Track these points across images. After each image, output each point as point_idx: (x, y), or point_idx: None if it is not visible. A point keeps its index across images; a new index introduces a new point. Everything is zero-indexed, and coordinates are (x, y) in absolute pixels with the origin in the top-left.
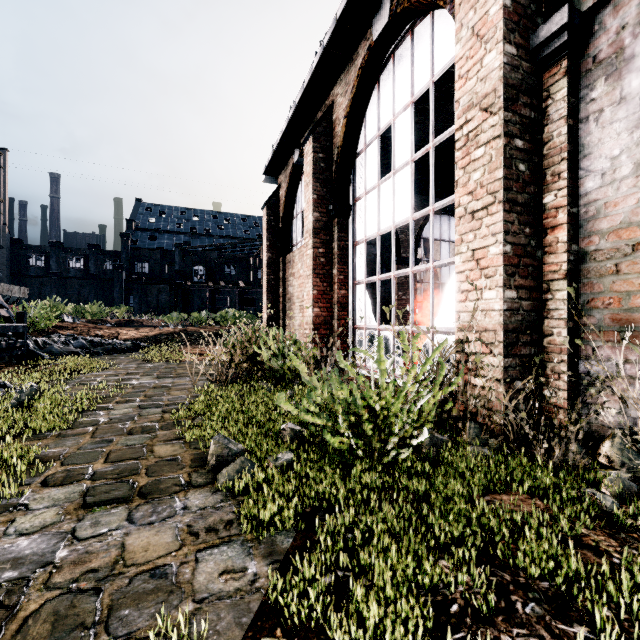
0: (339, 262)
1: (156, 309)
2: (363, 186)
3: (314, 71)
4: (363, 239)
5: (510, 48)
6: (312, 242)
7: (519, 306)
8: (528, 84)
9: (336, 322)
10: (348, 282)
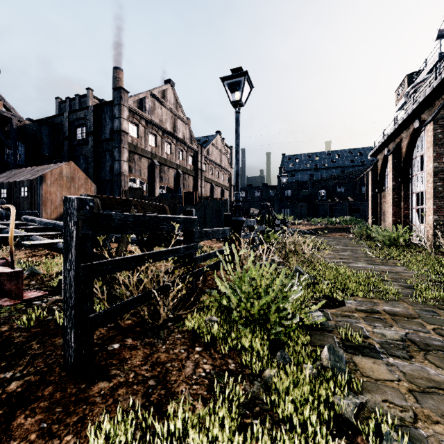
0: (404, 200)
1: (300, 216)
2: (414, 172)
3: (391, 133)
4: (414, 192)
5: (435, 164)
6: (391, 193)
7: (438, 219)
8: (442, 170)
9: (402, 223)
10: (409, 207)
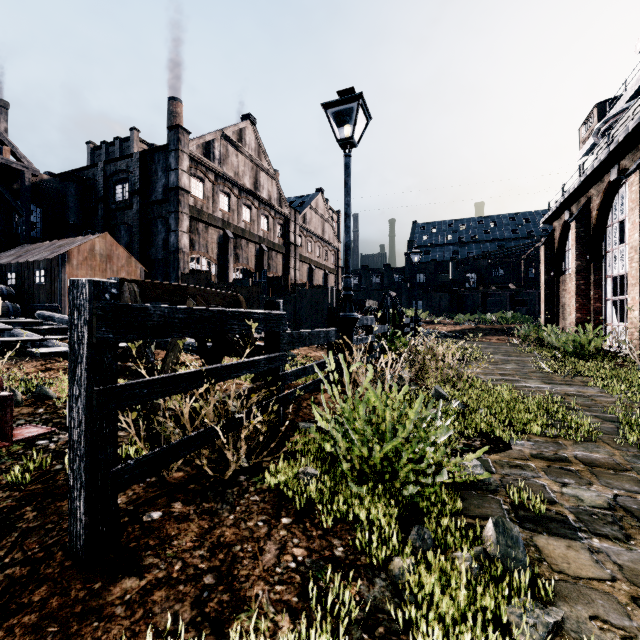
0: (594, 288)
1: (438, 312)
2: (610, 246)
3: (575, 188)
4: (610, 275)
5: None
6: (575, 278)
7: None
8: None
9: (592, 322)
10: (601, 299)
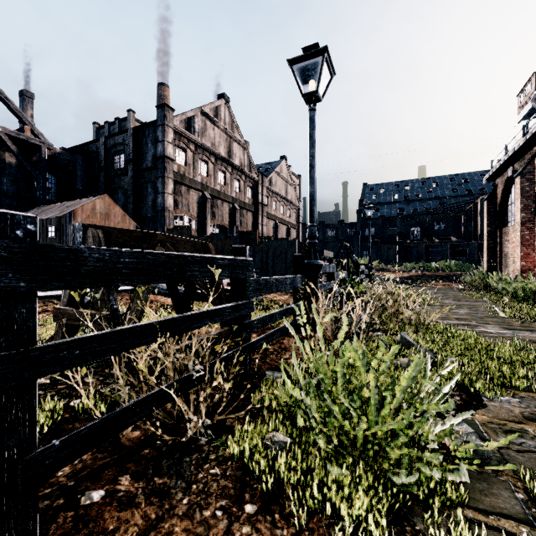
0: None
1: (386, 261)
2: None
3: (520, 146)
4: None
5: None
6: (519, 229)
7: None
8: None
9: None
10: None
